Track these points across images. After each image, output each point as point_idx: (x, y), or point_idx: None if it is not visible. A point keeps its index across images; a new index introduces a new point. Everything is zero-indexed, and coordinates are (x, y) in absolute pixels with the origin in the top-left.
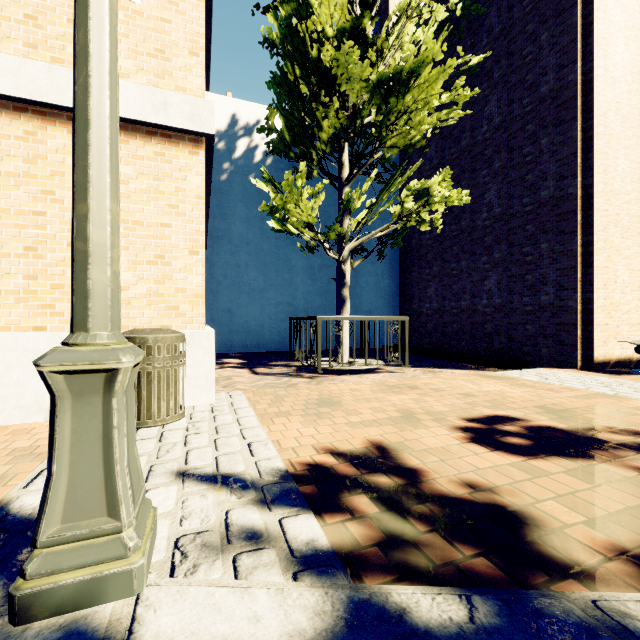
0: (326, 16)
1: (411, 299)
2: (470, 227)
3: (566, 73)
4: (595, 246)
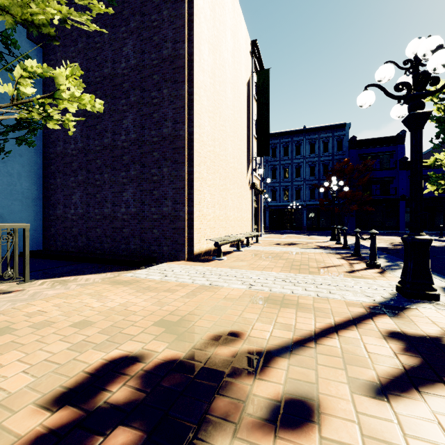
0: None
1: (56, 204)
2: (112, 145)
3: (179, 47)
4: (195, 175)
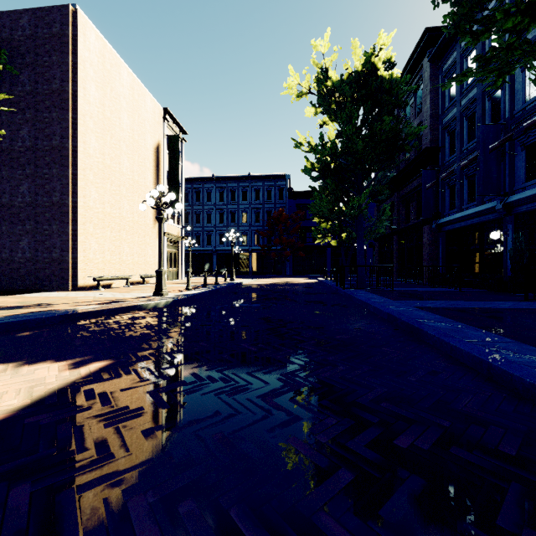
0: None
1: None
2: (10, 204)
3: (65, 142)
4: (79, 231)
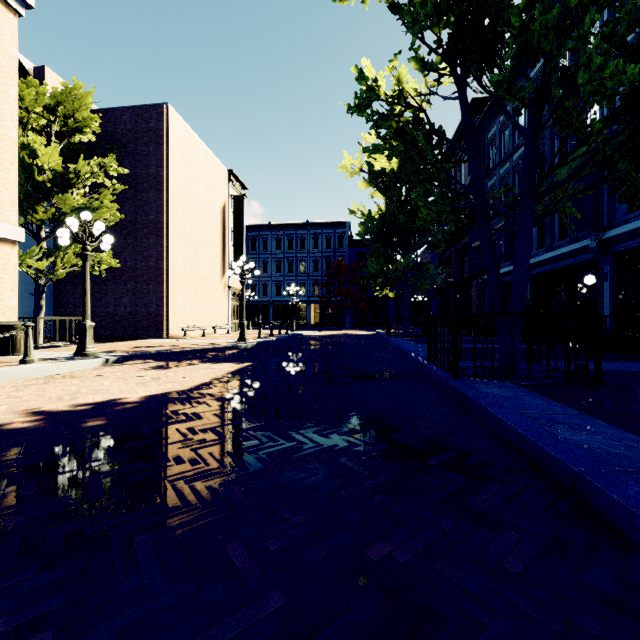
0: (46, 160)
1: (66, 305)
2: (114, 268)
3: (160, 217)
4: (170, 290)
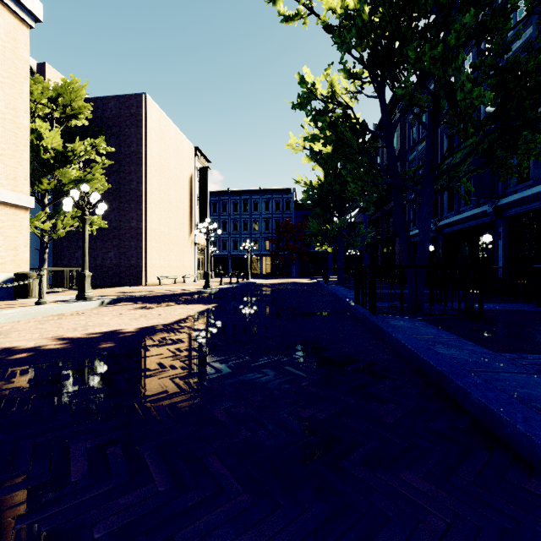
0: (49, 142)
1: (63, 258)
2: (102, 228)
3: (140, 186)
4: (148, 246)
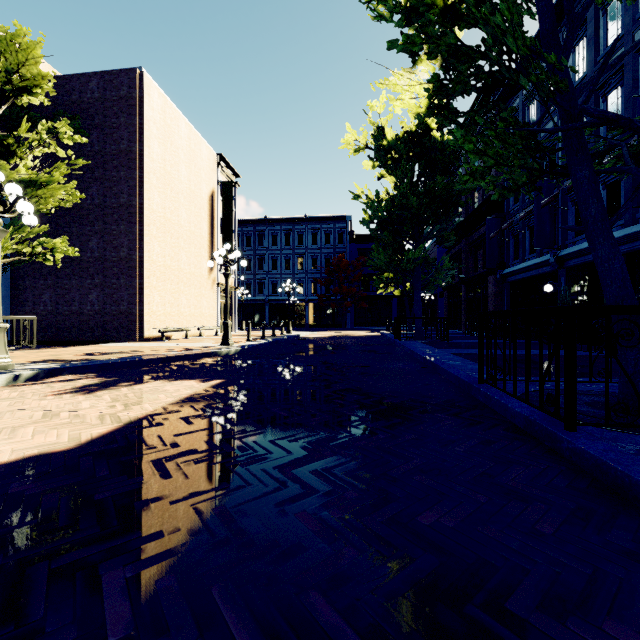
0: None
1: (25, 302)
2: (79, 259)
3: (132, 199)
4: (144, 285)
